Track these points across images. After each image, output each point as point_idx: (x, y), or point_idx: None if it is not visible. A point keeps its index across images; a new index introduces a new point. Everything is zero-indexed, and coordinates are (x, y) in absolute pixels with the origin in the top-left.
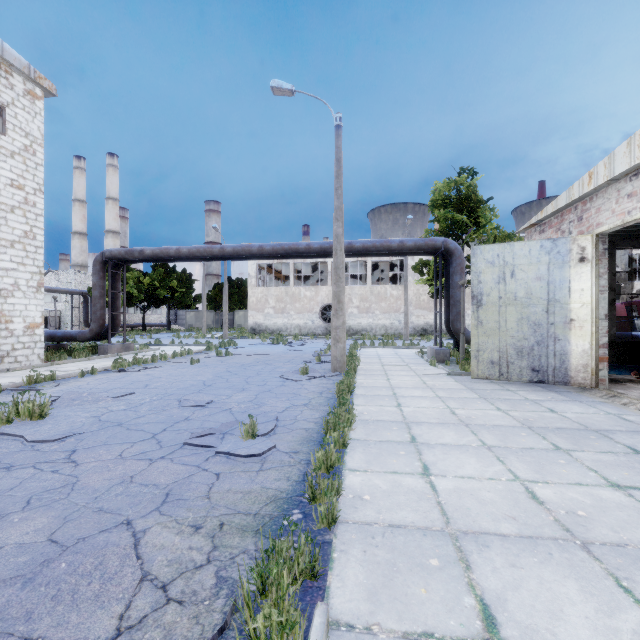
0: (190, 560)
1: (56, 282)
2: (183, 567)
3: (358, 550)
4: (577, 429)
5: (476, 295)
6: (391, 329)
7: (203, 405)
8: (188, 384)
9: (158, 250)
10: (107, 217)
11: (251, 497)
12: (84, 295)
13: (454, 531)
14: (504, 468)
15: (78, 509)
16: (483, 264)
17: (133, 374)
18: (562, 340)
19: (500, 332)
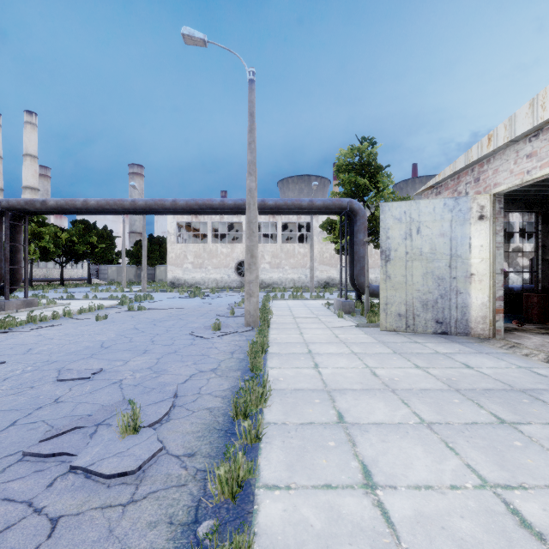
0: None
1: None
2: None
3: None
4: (504, 390)
5: (384, 250)
6: (299, 282)
7: (87, 377)
8: (82, 346)
9: (63, 201)
10: (25, 173)
11: None
12: None
13: None
14: (461, 463)
15: None
16: (391, 220)
17: (21, 335)
18: (463, 293)
19: (407, 286)
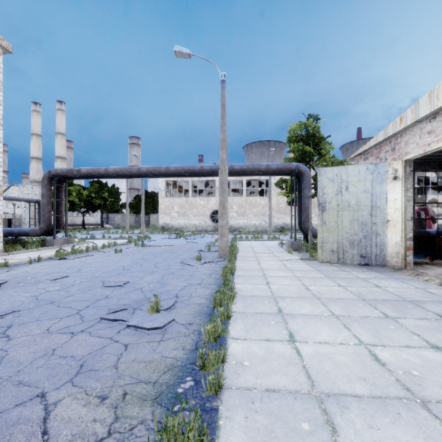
0: (92, 433)
1: (17, 193)
2: (85, 441)
3: (241, 416)
4: (397, 300)
5: (321, 203)
6: (260, 227)
7: (121, 285)
8: (111, 268)
9: (91, 169)
10: (57, 147)
11: (152, 366)
12: (39, 203)
13: (319, 394)
14: (350, 334)
15: (0, 383)
16: (326, 181)
17: (70, 261)
18: (381, 235)
19: (338, 229)
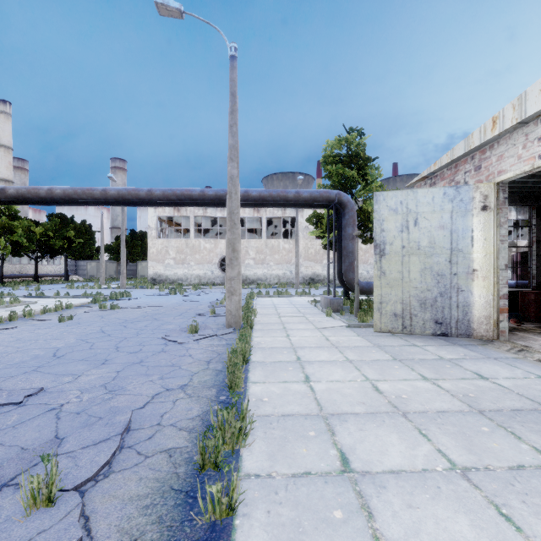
0: None
1: None
2: None
3: None
4: (536, 410)
5: (379, 244)
6: (283, 278)
7: (17, 402)
8: (29, 356)
9: (24, 189)
10: None
11: None
12: None
13: None
14: None
15: None
16: (386, 211)
17: None
18: (465, 291)
19: (403, 283)
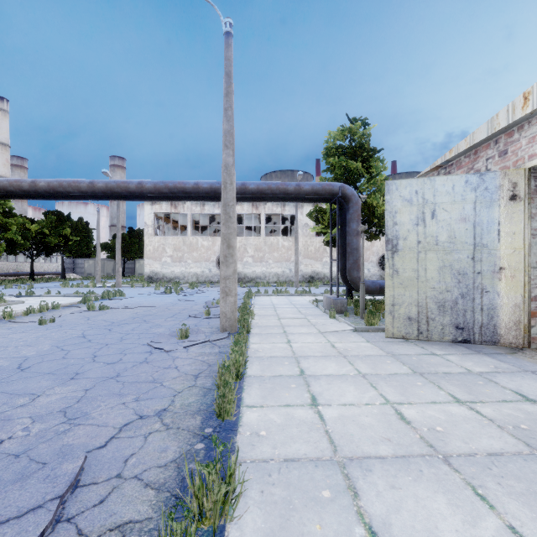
0: None
1: None
2: None
3: None
4: None
5: (391, 239)
6: (283, 277)
7: None
8: None
9: (6, 182)
10: None
11: None
12: None
13: None
14: None
15: None
16: (399, 202)
17: None
18: (490, 292)
19: (419, 283)
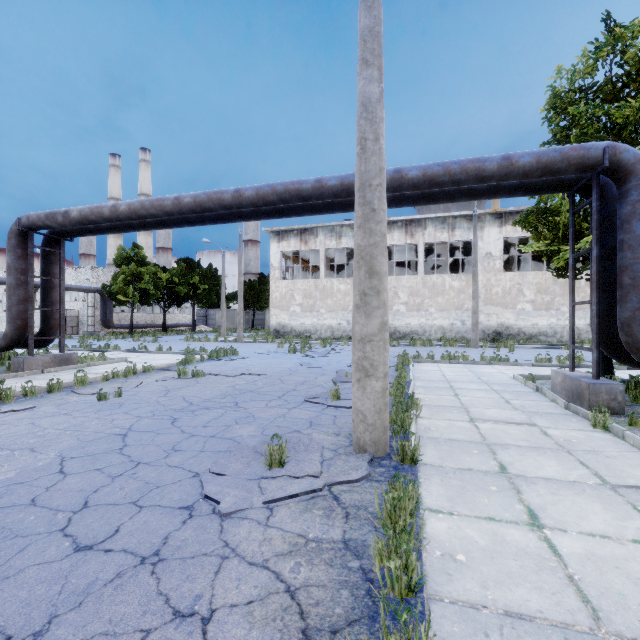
0: None
1: (75, 279)
2: None
3: None
4: None
5: None
6: (451, 332)
7: None
8: None
9: (87, 209)
10: None
11: None
12: (101, 293)
13: None
14: None
15: None
16: None
17: None
18: None
19: None
